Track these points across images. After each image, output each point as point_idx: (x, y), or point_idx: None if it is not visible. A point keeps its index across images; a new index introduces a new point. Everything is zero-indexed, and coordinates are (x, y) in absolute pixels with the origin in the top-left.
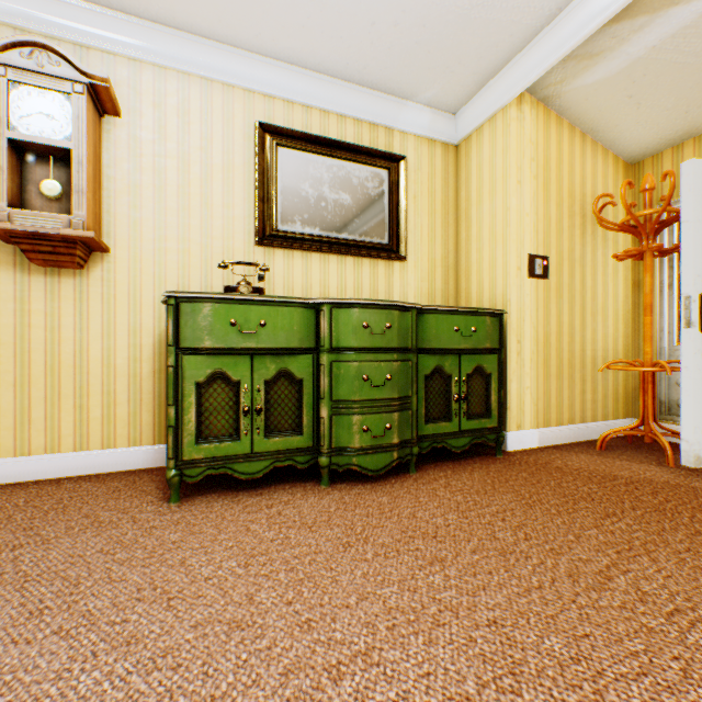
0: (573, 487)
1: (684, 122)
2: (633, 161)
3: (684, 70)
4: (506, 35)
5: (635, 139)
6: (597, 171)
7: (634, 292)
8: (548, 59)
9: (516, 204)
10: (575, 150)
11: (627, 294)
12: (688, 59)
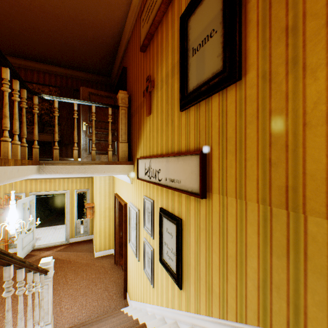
0: (0, 282)
1: None
2: None
3: None
4: None
5: None
6: None
7: None
8: None
9: None
10: None
11: None
12: None
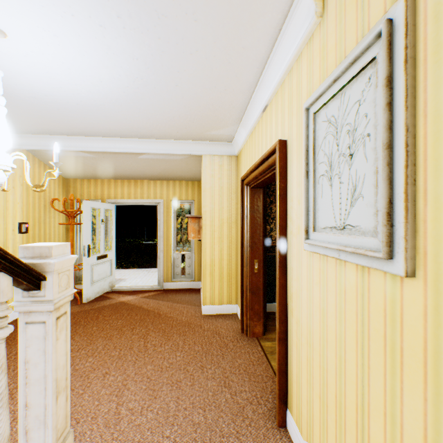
0: None
1: (85, 175)
2: (67, 178)
3: (85, 164)
4: (12, 128)
5: (68, 173)
6: (52, 181)
7: (67, 232)
8: (33, 146)
9: (13, 198)
10: (42, 172)
11: (65, 233)
12: (85, 163)
